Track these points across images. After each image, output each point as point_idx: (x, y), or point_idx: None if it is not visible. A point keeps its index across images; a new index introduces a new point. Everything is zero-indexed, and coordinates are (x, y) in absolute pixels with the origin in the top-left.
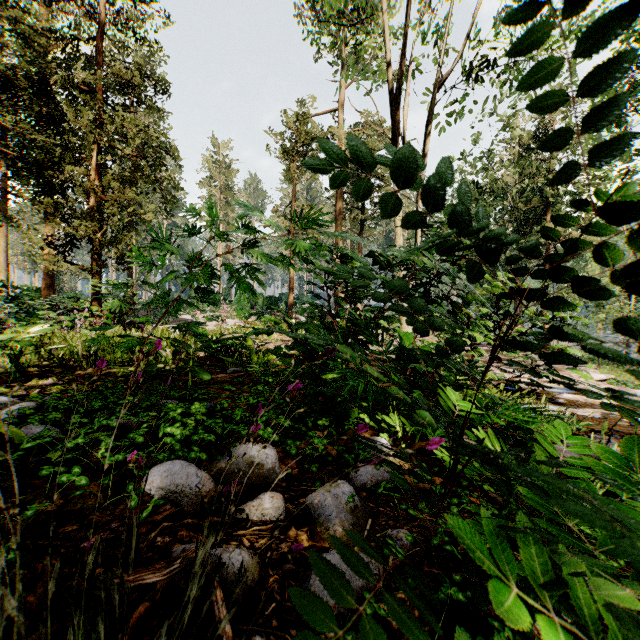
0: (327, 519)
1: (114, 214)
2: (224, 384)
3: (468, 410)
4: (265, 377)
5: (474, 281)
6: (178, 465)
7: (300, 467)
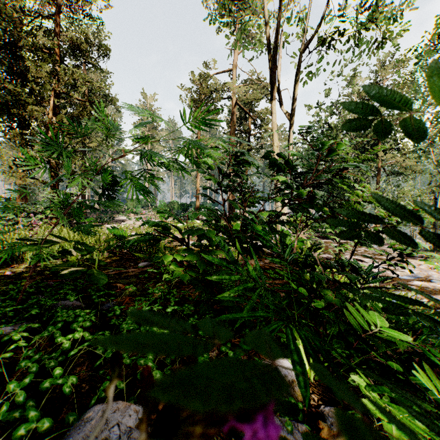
0: None
1: (65, 142)
2: (132, 279)
3: (392, 336)
4: (165, 275)
5: None
6: None
7: None
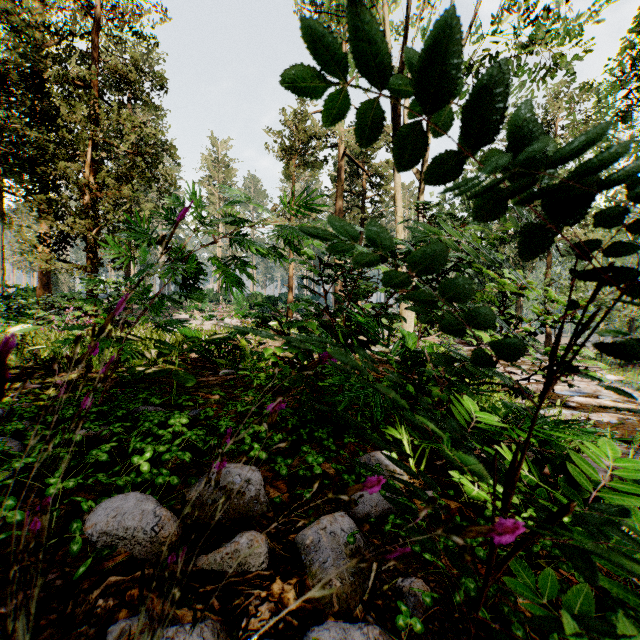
0: (321, 568)
1: (109, 211)
2: (214, 388)
3: (487, 422)
4: (258, 381)
5: (531, 256)
6: (132, 500)
7: (291, 490)
